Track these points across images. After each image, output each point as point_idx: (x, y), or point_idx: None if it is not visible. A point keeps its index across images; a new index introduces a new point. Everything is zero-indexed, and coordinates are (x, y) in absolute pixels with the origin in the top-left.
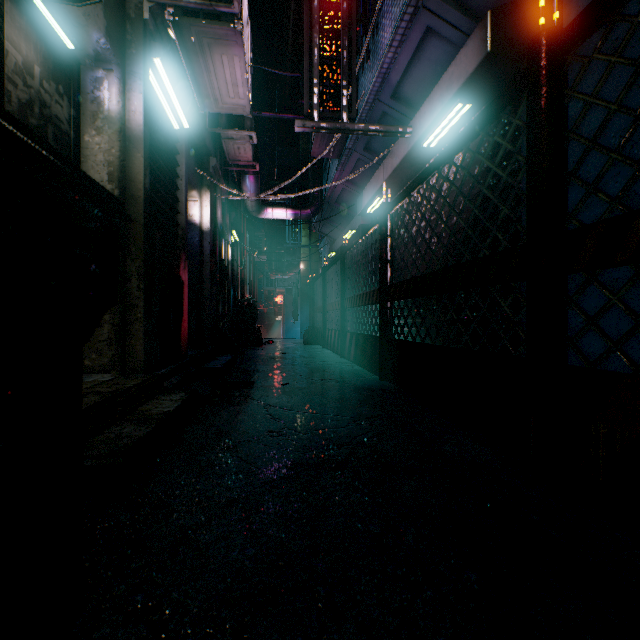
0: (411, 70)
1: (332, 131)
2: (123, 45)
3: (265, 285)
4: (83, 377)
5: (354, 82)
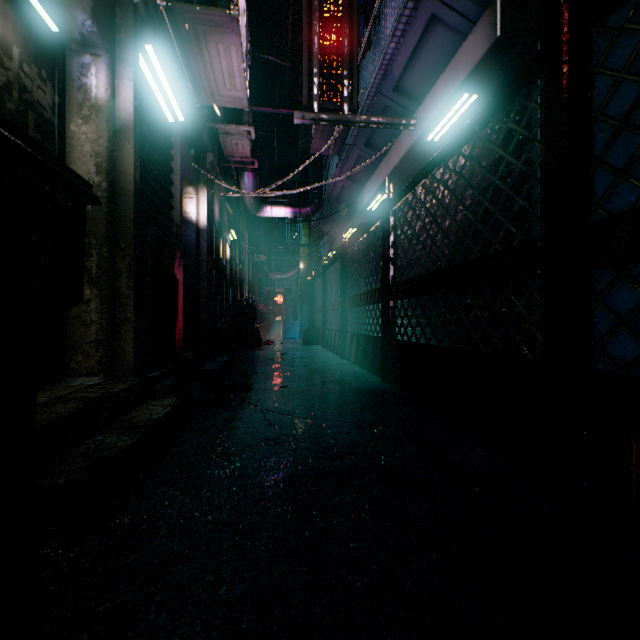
0: (414, 61)
1: (332, 123)
2: (112, 29)
3: (264, 285)
4: (69, 381)
5: (355, 72)
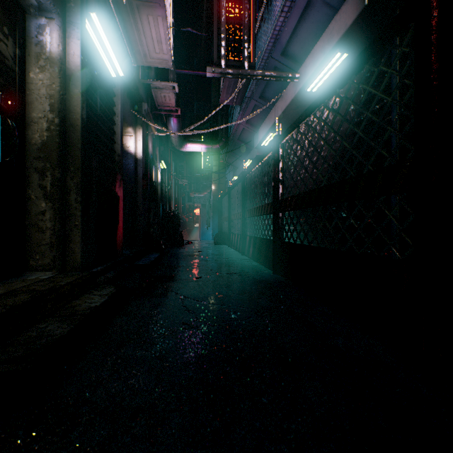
0: (297, 31)
1: (236, 76)
2: None
3: (186, 201)
4: (28, 275)
5: (253, 37)
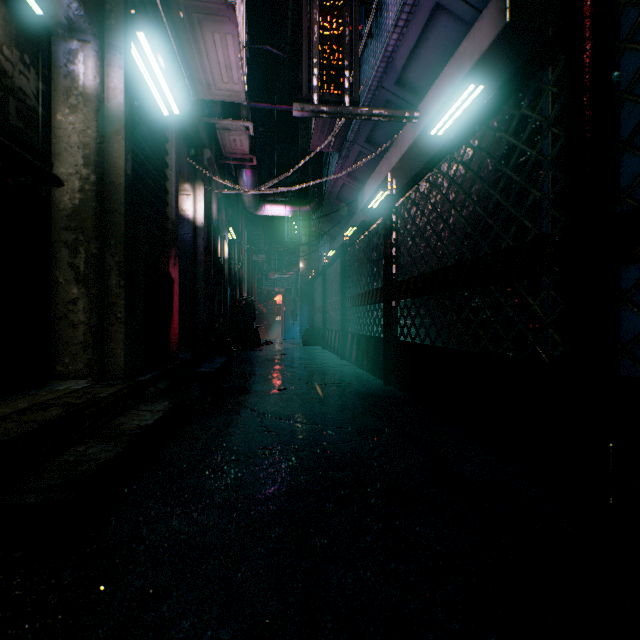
0: (417, 53)
1: (333, 115)
2: (101, 14)
3: (264, 285)
4: (55, 384)
5: (357, 63)
